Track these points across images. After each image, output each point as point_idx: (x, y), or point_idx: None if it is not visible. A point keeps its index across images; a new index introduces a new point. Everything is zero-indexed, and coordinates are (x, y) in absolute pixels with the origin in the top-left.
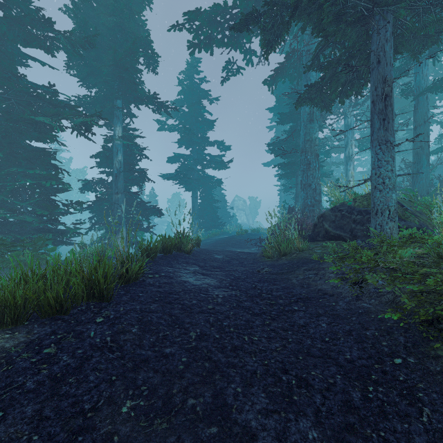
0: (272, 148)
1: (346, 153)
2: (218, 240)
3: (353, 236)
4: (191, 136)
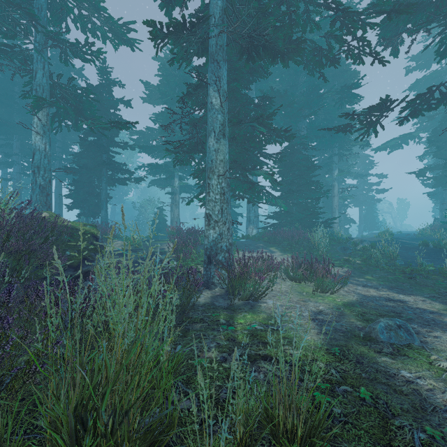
0: (422, 182)
1: None
2: None
3: None
4: None
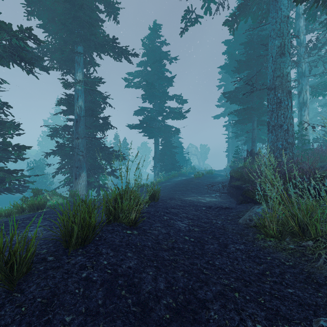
0: (228, 96)
1: (300, 99)
2: (177, 183)
3: None
4: (153, 90)
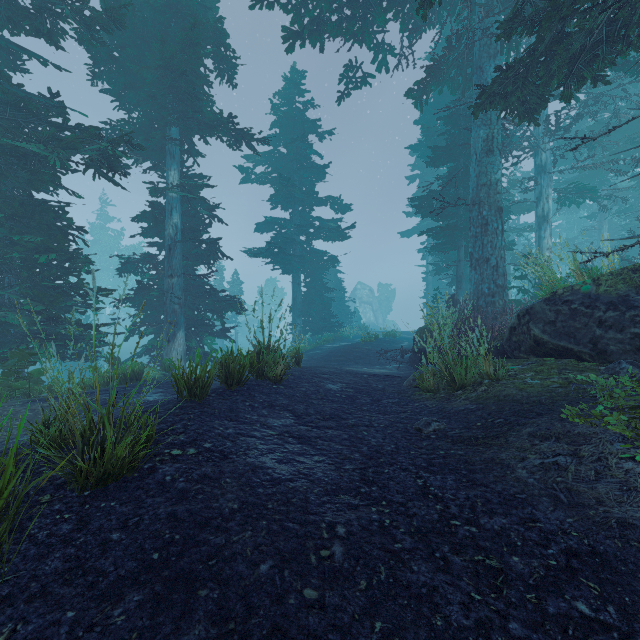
0: (418, 204)
1: (538, 210)
2: (332, 351)
3: (598, 352)
4: (290, 190)
